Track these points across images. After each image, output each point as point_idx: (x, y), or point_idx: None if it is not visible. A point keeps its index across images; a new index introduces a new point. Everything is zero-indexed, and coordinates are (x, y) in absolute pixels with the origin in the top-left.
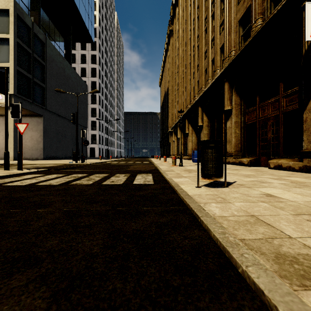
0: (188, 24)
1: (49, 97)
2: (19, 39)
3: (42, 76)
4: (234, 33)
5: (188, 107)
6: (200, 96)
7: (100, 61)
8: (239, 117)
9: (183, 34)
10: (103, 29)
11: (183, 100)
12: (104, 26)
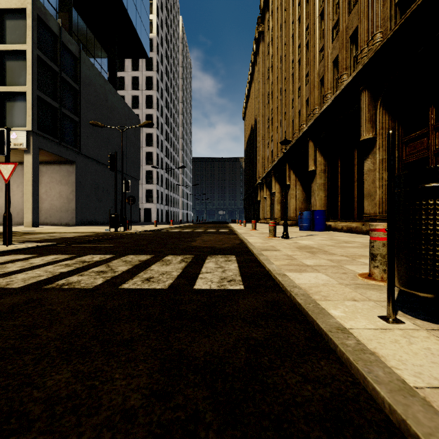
0: (290, 13)
1: (84, 135)
2: (40, 51)
3: (74, 105)
4: (381, 2)
5: (290, 144)
6: (312, 123)
7: (159, 86)
8: None
9: (281, 32)
10: (163, 41)
11: (281, 135)
12: (164, 36)
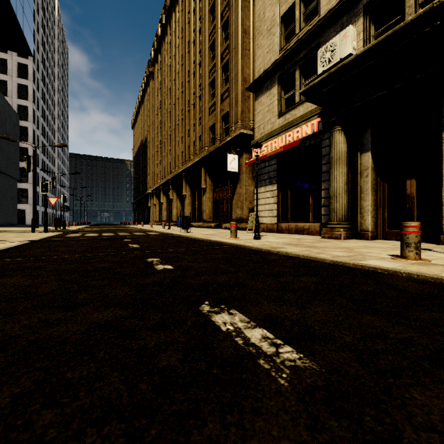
0: (173, 89)
1: None
2: None
3: None
4: (207, 134)
5: (173, 173)
6: (184, 169)
7: (35, 76)
8: (211, 194)
9: (168, 94)
10: (39, 26)
11: (167, 163)
12: (40, 22)
